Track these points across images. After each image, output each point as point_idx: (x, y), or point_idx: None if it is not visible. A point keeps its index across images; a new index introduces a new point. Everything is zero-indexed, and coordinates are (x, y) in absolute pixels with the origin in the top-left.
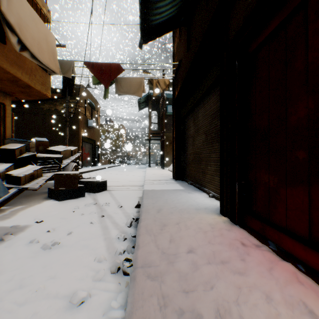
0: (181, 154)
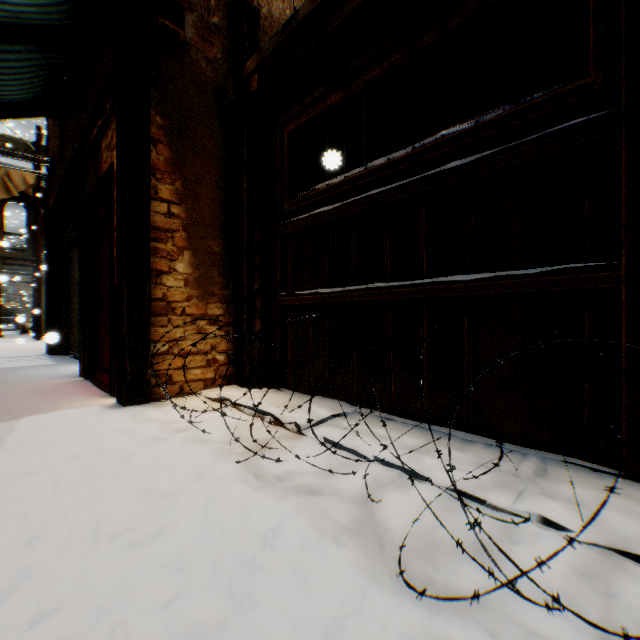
0: (64, 310)
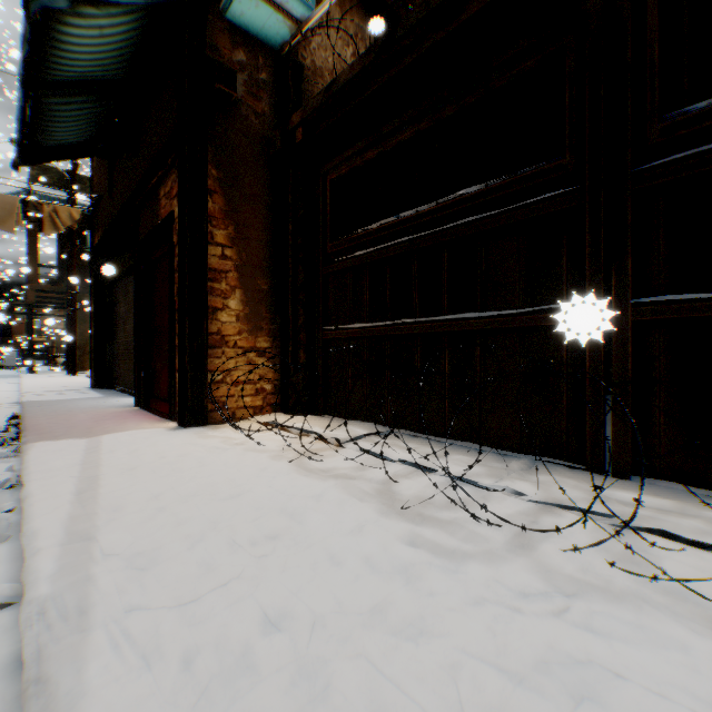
0: (108, 344)
